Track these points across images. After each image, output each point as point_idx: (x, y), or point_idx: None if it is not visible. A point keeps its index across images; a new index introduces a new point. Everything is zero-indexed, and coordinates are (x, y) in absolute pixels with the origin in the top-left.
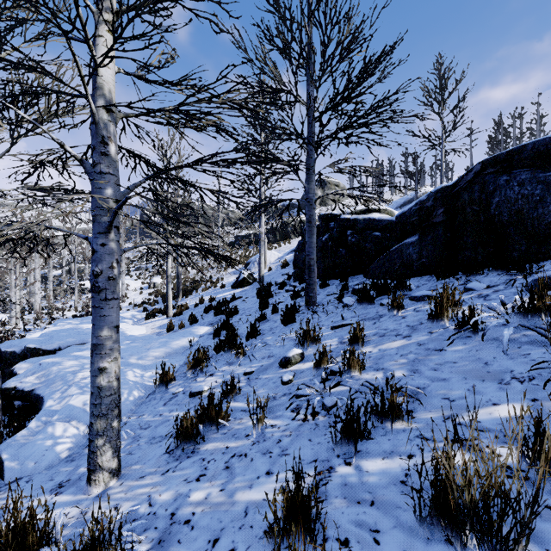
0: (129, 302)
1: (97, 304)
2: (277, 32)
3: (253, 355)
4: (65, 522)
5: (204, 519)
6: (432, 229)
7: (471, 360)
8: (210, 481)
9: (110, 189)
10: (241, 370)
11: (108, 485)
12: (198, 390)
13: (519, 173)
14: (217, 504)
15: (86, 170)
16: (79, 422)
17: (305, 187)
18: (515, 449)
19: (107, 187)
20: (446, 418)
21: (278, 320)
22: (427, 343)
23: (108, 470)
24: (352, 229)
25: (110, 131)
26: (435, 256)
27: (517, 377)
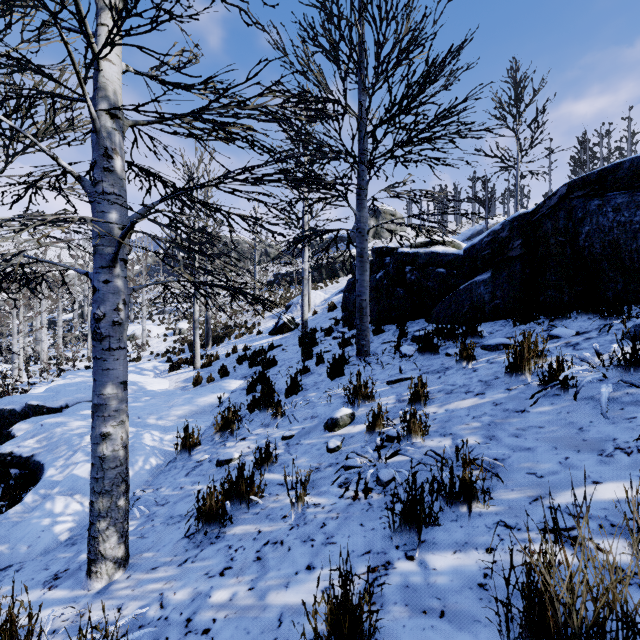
0: (151, 351)
1: (99, 355)
2: (323, 29)
3: (293, 416)
4: (56, 626)
5: (227, 628)
6: (508, 264)
7: (561, 424)
8: (237, 576)
9: (115, 213)
10: (279, 434)
11: (113, 578)
12: (227, 458)
13: (614, 196)
14: (244, 607)
15: (85, 189)
16: (84, 496)
17: (355, 214)
18: (628, 545)
19: (111, 210)
20: (533, 500)
21: (324, 373)
22: (505, 402)
23: (112, 560)
24: (412, 265)
25: (115, 141)
26: (511, 297)
27: (622, 447)
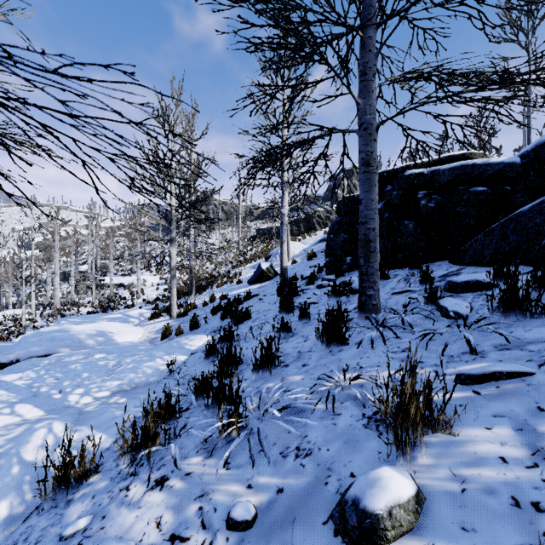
0: (143, 299)
1: None
2: None
3: (260, 440)
4: None
5: None
6: None
7: None
8: None
9: None
10: (225, 492)
11: None
12: None
13: None
14: None
15: None
16: None
17: (358, 103)
18: None
19: None
20: None
21: (311, 336)
22: None
23: None
24: (428, 188)
25: None
26: None
27: None
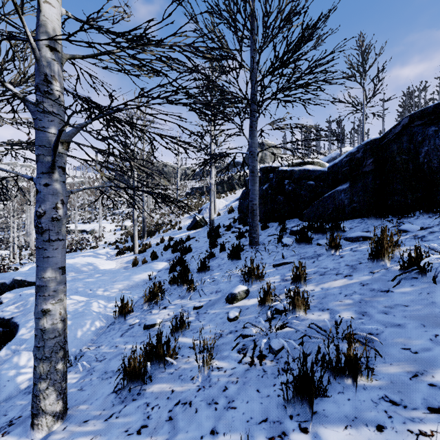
0: (105, 241)
1: (40, 245)
2: (224, 4)
3: (202, 290)
4: None
5: None
6: (362, 177)
7: (424, 304)
8: (151, 436)
9: (54, 129)
10: (191, 304)
11: (52, 429)
12: (151, 323)
13: None
14: None
15: (29, 108)
16: None
17: (248, 141)
18: None
19: (50, 126)
20: (413, 376)
21: (225, 258)
22: (370, 283)
23: (51, 414)
24: (289, 179)
25: (54, 70)
26: (365, 201)
27: None
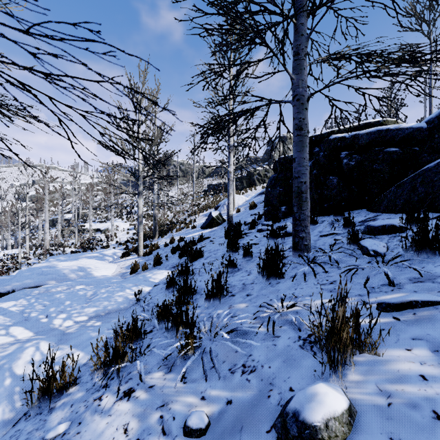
0: (116, 241)
1: None
2: None
3: (211, 358)
4: None
5: None
6: None
7: None
8: None
9: None
10: (182, 403)
11: None
12: None
13: None
14: None
15: None
16: None
17: (292, 78)
18: None
19: None
20: None
21: (253, 271)
22: None
23: None
24: (349, 149)
25: None
26: None
27: None
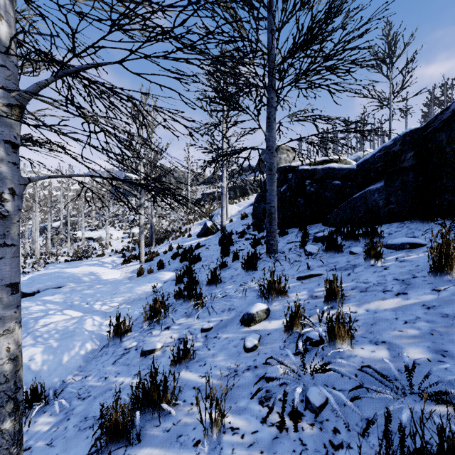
0: (111, 249)
1: None
2: None
3: (212, 307)
4: None
5: None
6: (400, 174)
7: None
8: None
9: None
10: (199, 325)
11: None
12: (150, 348)
13: None
14: None
15: None
16: None
17: (265, 135)
18: None
19: None
20: None
21: (239, 268)
22: (439, 305)
23: None
24: (311, 179)
25: None
26: (405, 202)
27: None
